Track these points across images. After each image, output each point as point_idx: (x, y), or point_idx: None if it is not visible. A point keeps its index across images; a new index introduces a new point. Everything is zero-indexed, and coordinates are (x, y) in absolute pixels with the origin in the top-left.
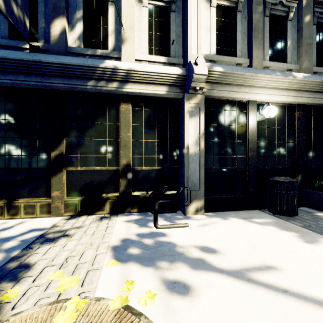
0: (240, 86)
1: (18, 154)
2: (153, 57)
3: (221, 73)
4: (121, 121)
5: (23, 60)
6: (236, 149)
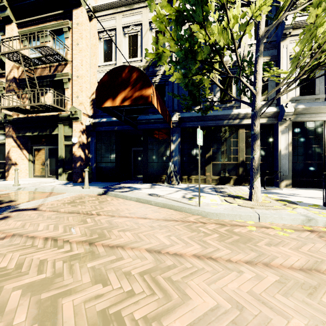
0: (317, 113)
1: (192, 156)
2: None
3: (303, 108)
4: (239, 138)
5: (198, 116)
6: (315, 151)
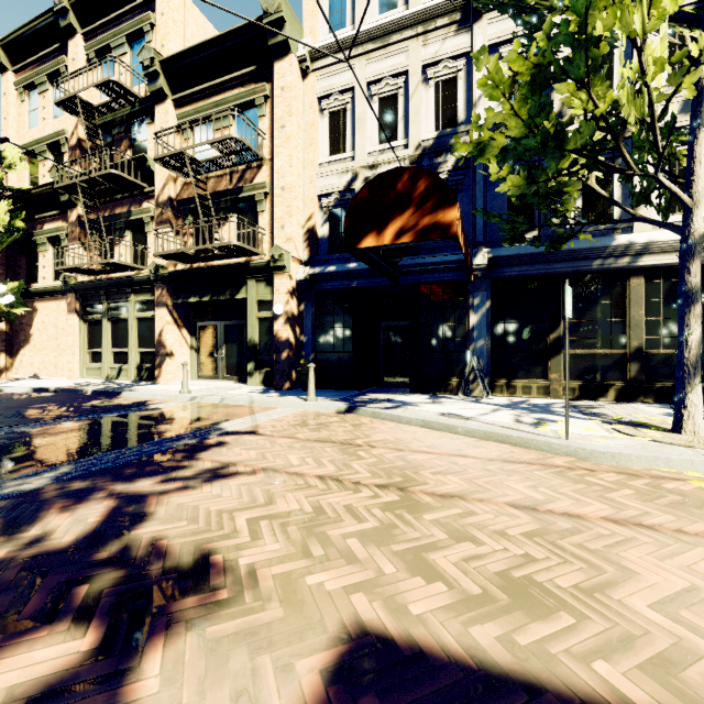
0: None
1: (516, 337)
2: (677, 216)
3: None
4: (630, 299)
5: (533, 253)
6: None
